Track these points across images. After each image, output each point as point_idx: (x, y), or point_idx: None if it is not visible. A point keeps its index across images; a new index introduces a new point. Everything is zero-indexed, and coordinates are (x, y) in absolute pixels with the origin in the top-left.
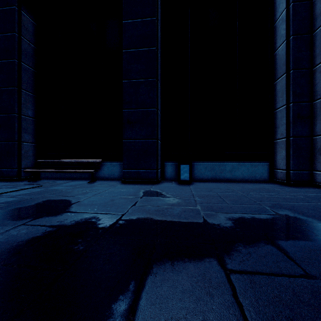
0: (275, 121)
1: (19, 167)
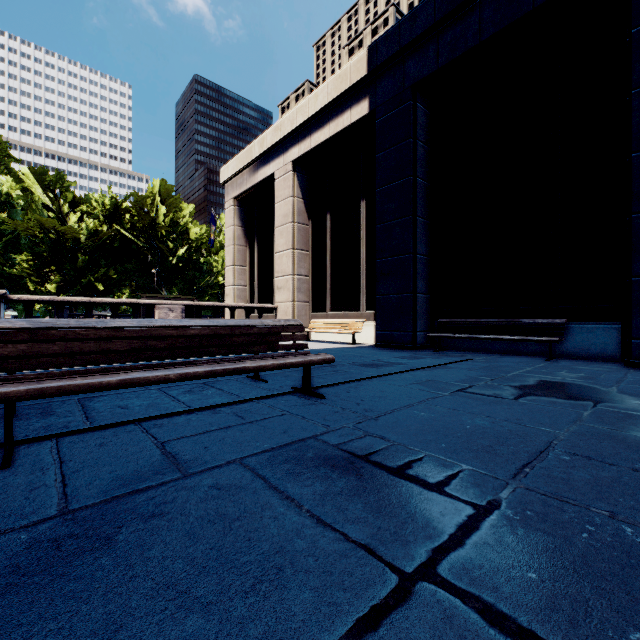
0: None
1: (413, 330)
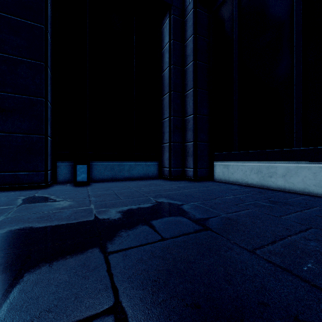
0: (162, 129)
1: None
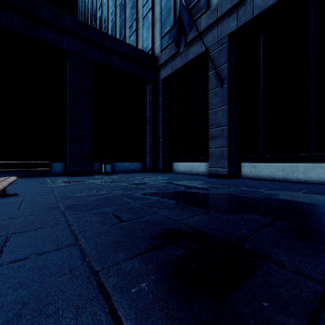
0: (145, 145)
1: None
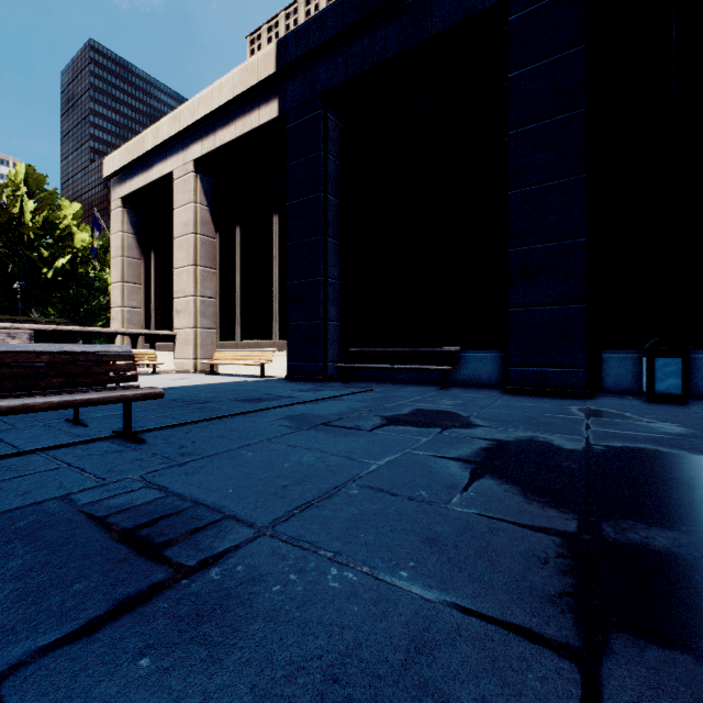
0: None
1: (324, 361)
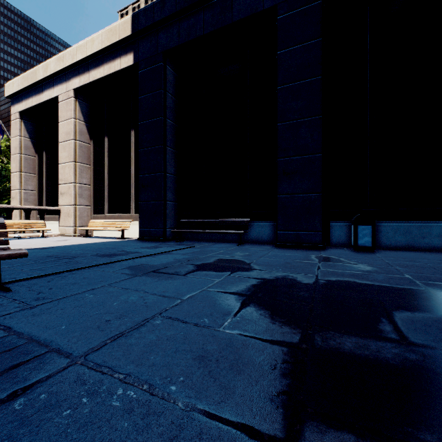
0: None
1: (164, 227)
